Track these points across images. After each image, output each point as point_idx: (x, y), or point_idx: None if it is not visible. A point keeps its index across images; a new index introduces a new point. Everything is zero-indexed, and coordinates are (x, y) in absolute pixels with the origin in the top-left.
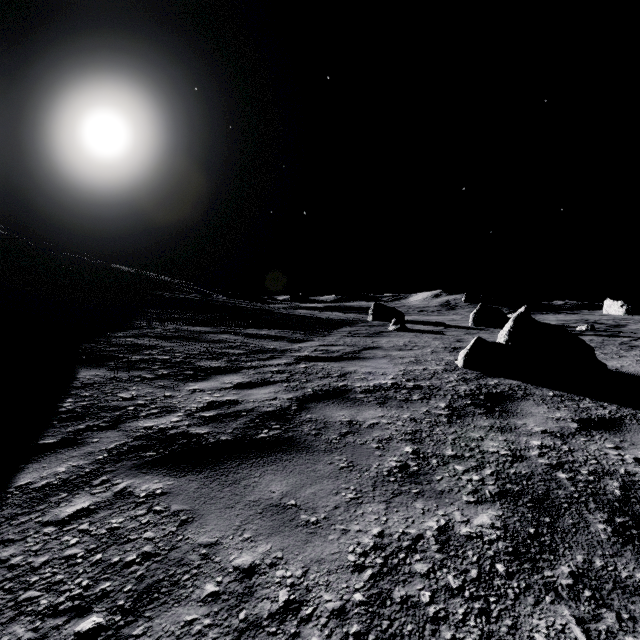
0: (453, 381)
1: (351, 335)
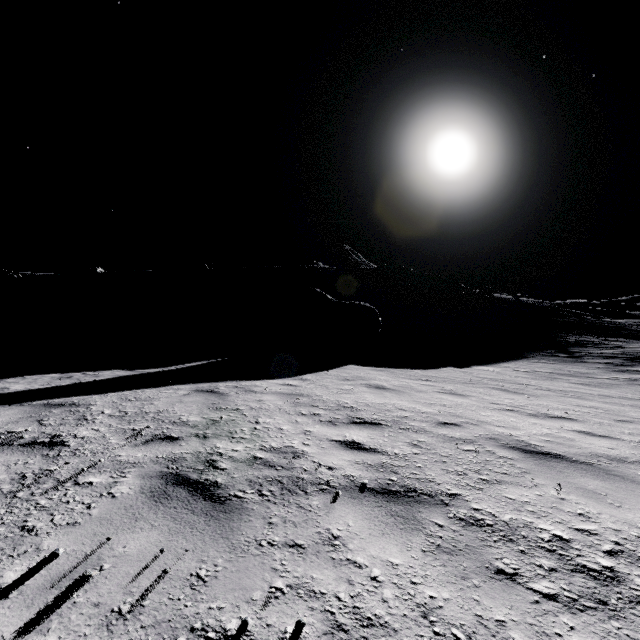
0: None
1: None
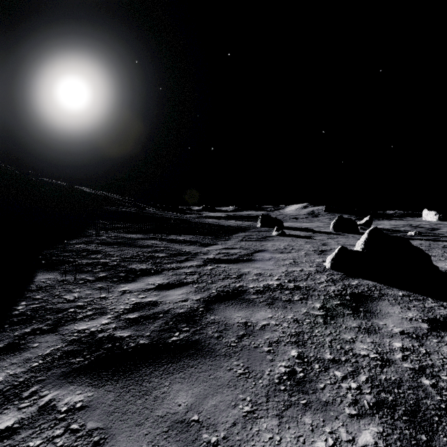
0: (324, 282)
1: (245, 239)
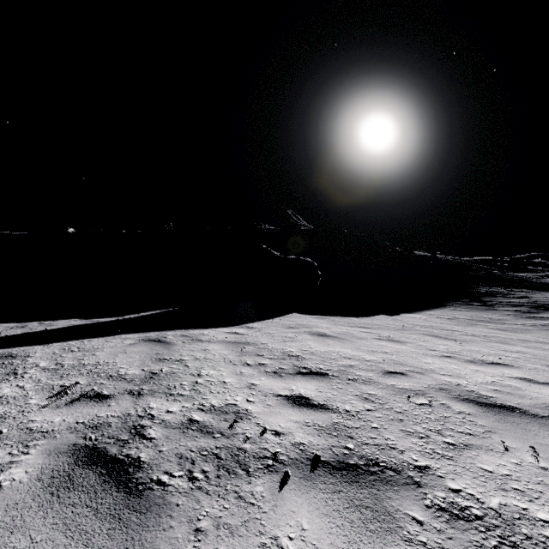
0: None
1: None
